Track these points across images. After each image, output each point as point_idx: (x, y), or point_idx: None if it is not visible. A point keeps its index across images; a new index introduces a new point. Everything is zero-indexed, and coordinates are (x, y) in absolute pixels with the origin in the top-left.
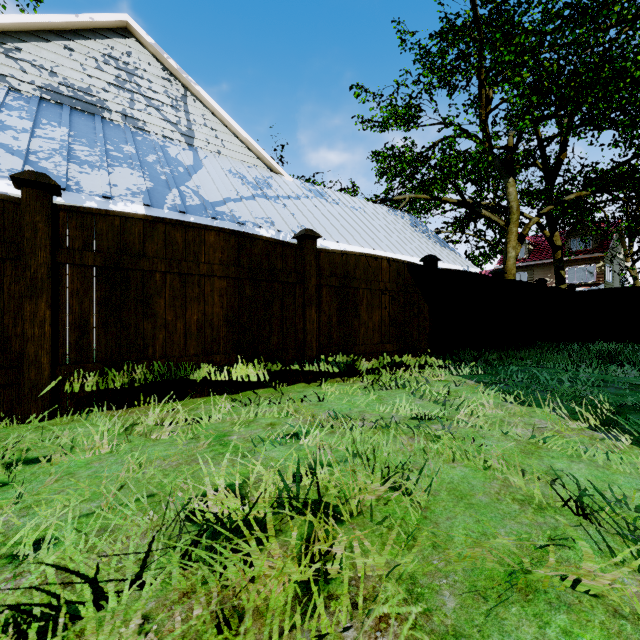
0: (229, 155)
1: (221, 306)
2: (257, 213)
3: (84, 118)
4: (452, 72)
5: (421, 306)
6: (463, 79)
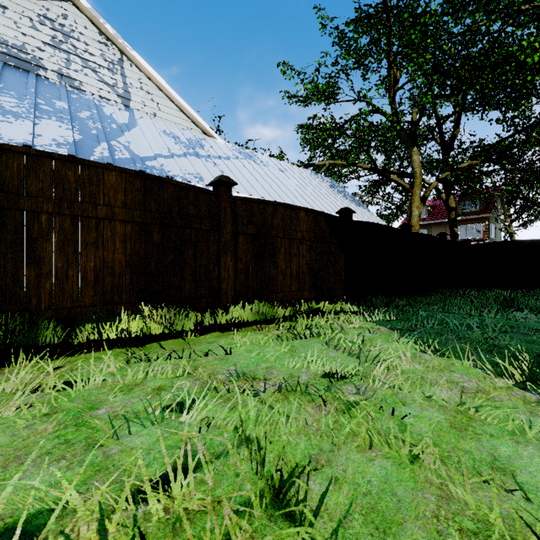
0: (165, 117)
1: (124, 252)
2: (187, 169)
3: (17, 74)
4: (365, 54)
5: (337, 255)
6: (375, 61)
